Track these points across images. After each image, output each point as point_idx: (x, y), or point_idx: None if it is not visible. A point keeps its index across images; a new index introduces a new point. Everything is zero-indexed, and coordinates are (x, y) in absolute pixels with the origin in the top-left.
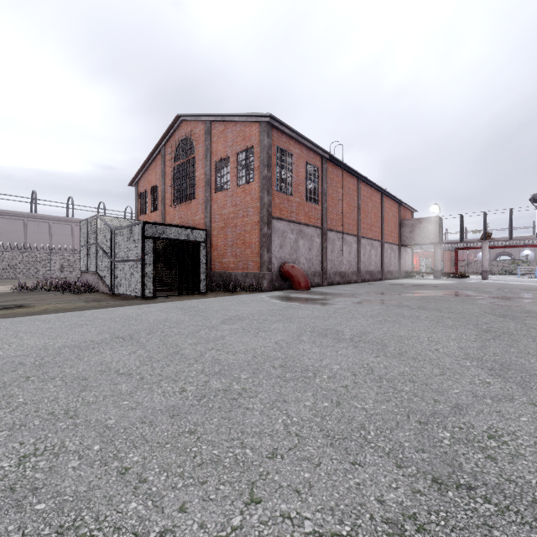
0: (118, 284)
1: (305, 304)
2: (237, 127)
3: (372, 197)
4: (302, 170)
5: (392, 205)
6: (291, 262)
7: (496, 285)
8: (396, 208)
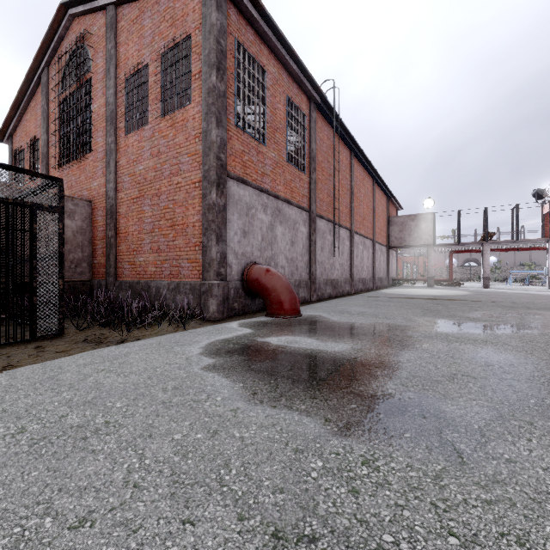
0: None
1: (361, 441)
2: (161, 5)
3: (365, 182)
4: (281, 108)
5: (381, 198)
6: (263, 263)
7: (540, 298)
8: (385, 202)
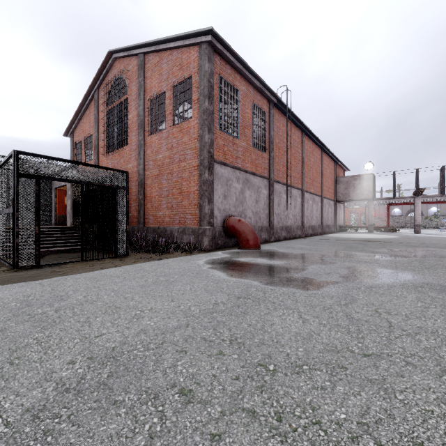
0: None
1: (272, 286)
2: (173, 56)
3: (314, 152)
4: (248, 111)
5: (329, 163)
6: (237, 215)
7: None
8: (332, 166)
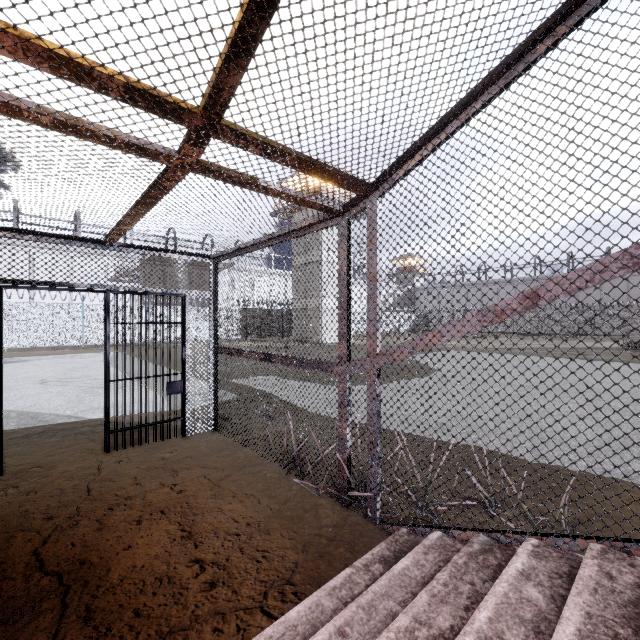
0: None
1: None
2: None
3: None
4: None
5: None
6: None
7: None
8: None
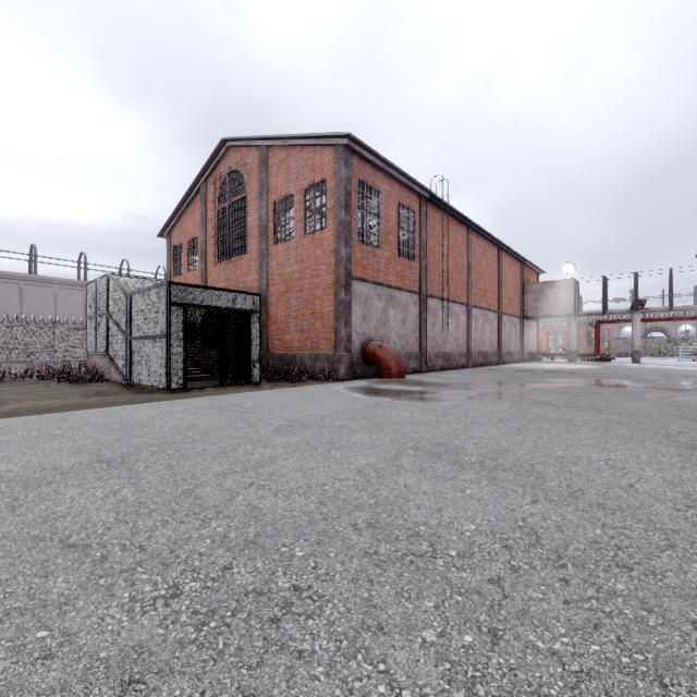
0: (135, 371)
1: (400, 401)
2: (304, 154)
3: (487, 253)
4: (393, 214)
5: (512, 264)
6: (378, 339)
7: (656, 371)
8: (517, 268)
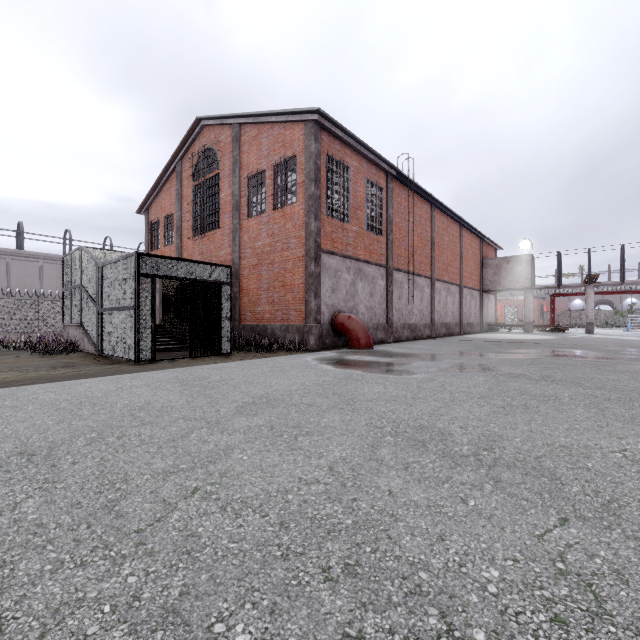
0: (106, 342)
1: (371, 373)
2: (275, 131)
3: (449, 229)
4: (361, 190)
5: (472, 241)
6: (347, 311)
7: (613, 342)
8: (477, 244)
